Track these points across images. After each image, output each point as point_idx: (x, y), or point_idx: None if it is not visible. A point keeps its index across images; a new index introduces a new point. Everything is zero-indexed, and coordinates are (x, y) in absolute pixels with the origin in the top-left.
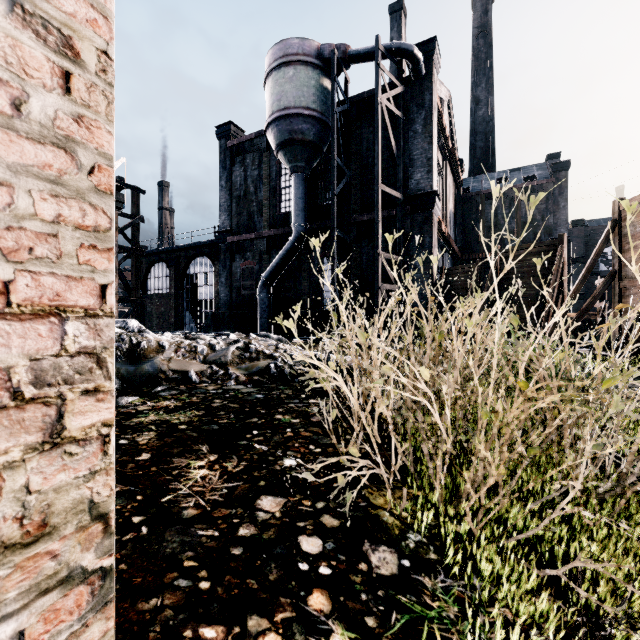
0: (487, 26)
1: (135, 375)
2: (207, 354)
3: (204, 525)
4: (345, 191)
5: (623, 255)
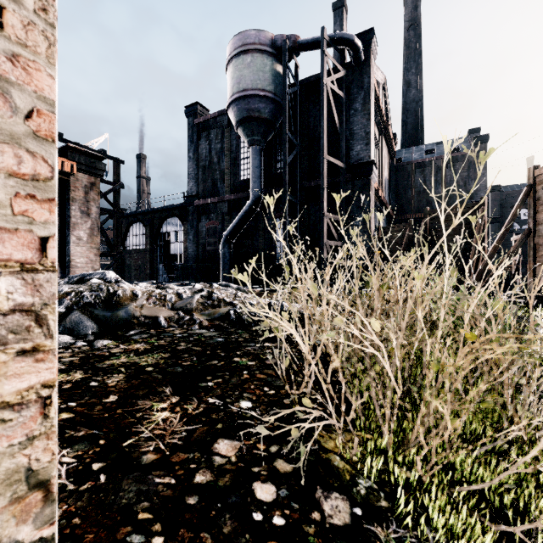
0: (417, 20)
1: (111, 320)
2: (175, 302)
3: (162, 472)
4: (295, 161)
5: (537, 215)
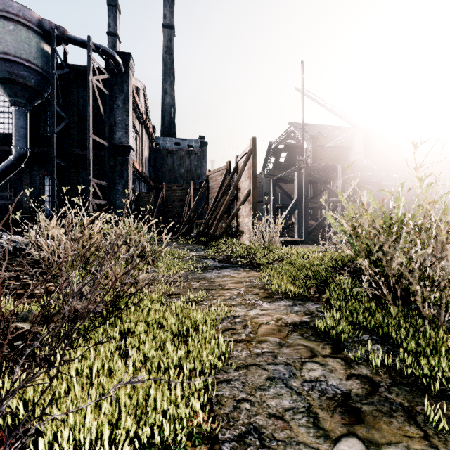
0: (171, 49)
1: None
2: None
3: None
4: (64, 131)
5: (209, 195)
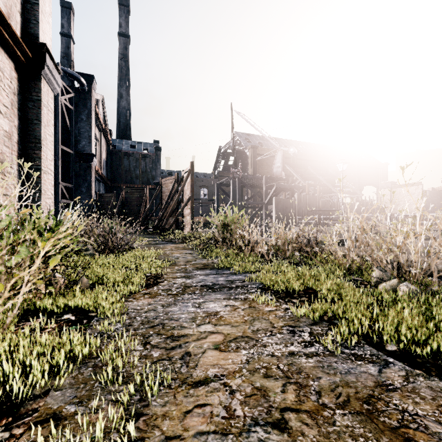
0: (127, 57)
1: None
2: None
3: None
4: None
5: (162, 197)
